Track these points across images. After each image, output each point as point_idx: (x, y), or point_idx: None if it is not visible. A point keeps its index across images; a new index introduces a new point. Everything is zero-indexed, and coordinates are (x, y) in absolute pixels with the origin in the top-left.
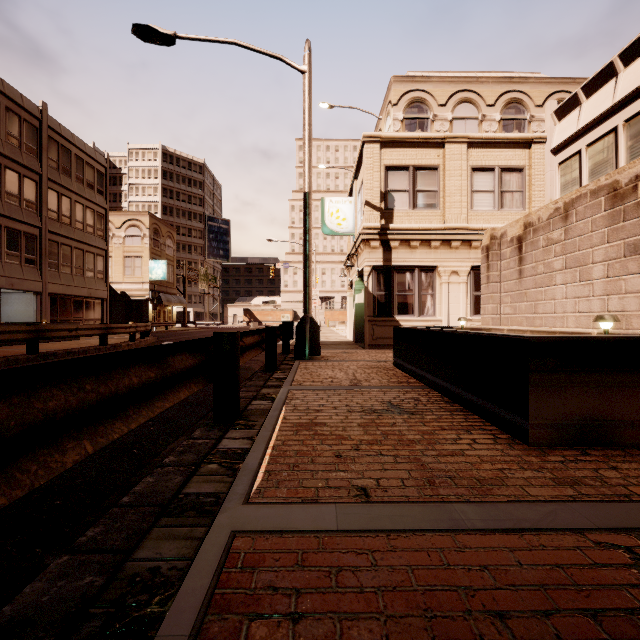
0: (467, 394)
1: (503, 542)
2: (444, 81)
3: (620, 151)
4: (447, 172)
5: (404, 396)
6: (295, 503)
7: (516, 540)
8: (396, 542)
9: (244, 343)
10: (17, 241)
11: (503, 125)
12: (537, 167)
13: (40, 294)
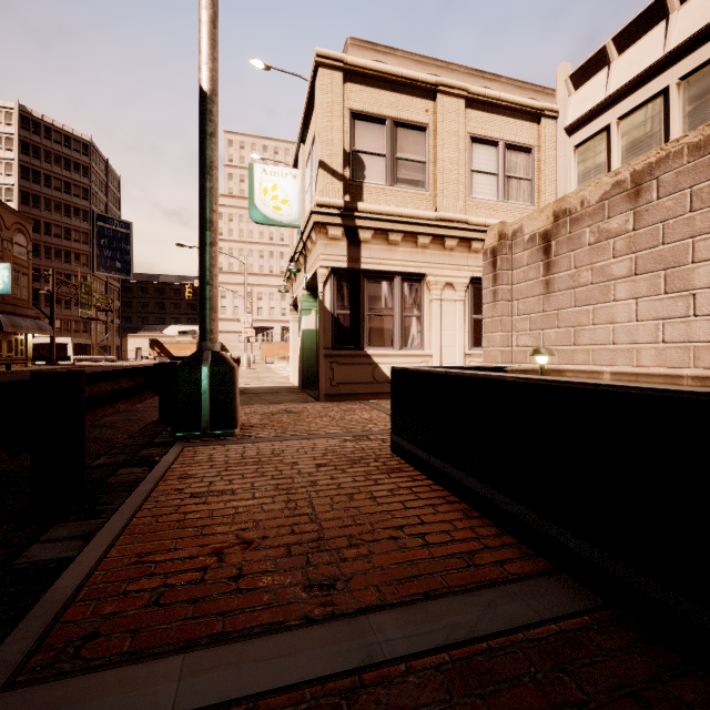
0: None
1: None
2: (411, 59)
3: (673, 121)
4: (439, 136)
5: None
6: None
7: None
8: None
9: None
10: None
11: None
12: (548, 150)
13: None
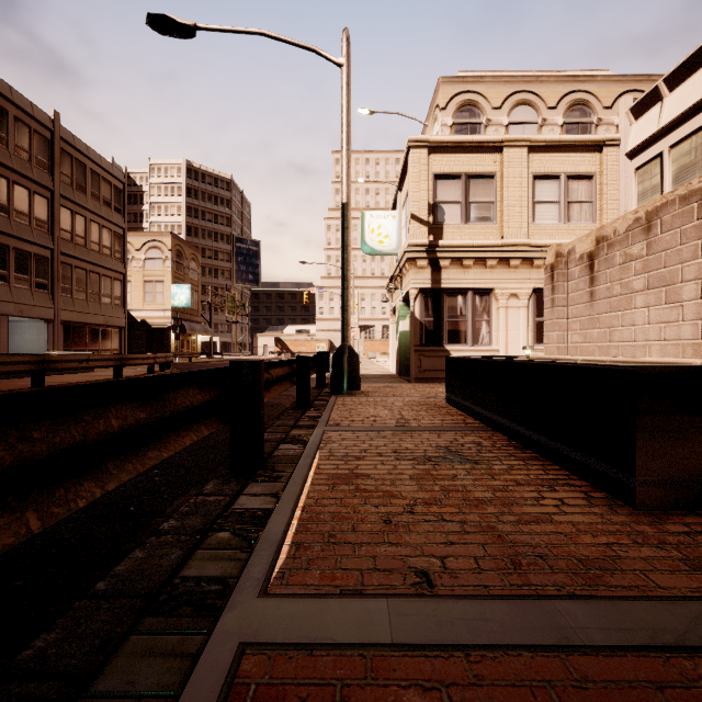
0: (544, 438)
1: (642, 671)
2: (499, 81)
3: None
4: (505, 180)
5: (463, 440)
6: (331, 595)
7: (661, 668)
8: (480, 668)
9: (271, 375)
10: (27, 264)
11: (566, 130)
12: (610, 174)
13: (52, 322)
